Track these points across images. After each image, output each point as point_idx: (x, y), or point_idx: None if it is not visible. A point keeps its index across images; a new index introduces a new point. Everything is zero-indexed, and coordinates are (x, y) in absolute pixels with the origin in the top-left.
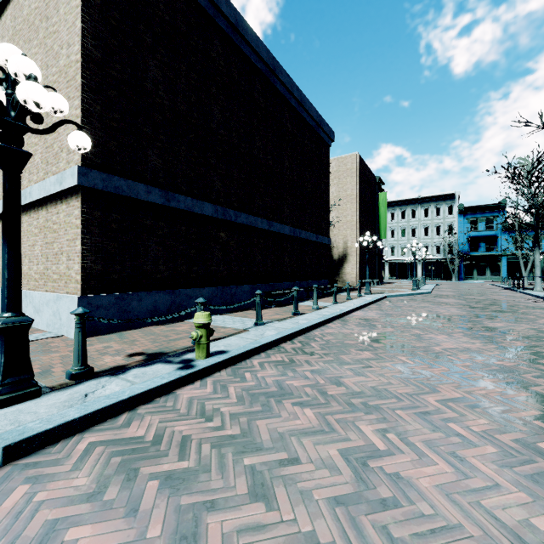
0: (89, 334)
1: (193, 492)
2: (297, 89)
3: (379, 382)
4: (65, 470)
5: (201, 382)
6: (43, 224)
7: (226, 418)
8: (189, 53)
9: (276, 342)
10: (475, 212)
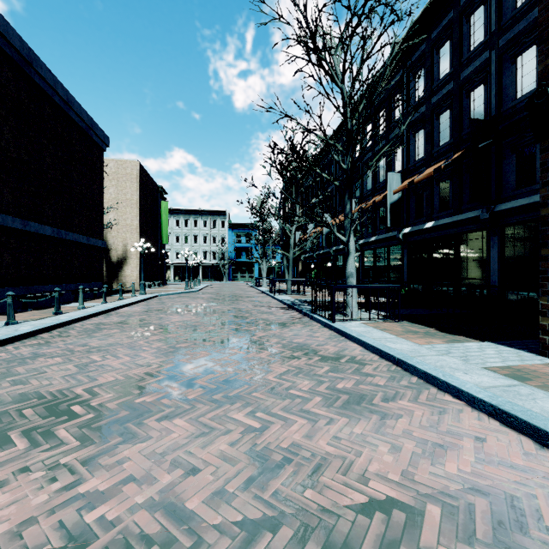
0: None
1: None
2: (63, 88)
3: (115, 341)
4: None
5: None
6: None
7: None
8: None
9: (33, 333)
10: (239, 228)
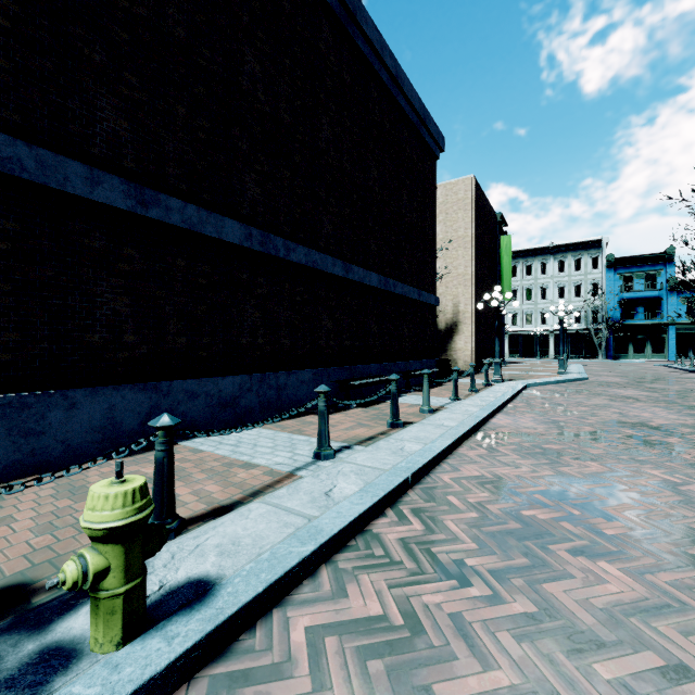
0: None
1: None
2: (391, 56)
3: None
4: None
5: None
6: None
7: None
8: None
9: (361, 520)
10: (630, 264)
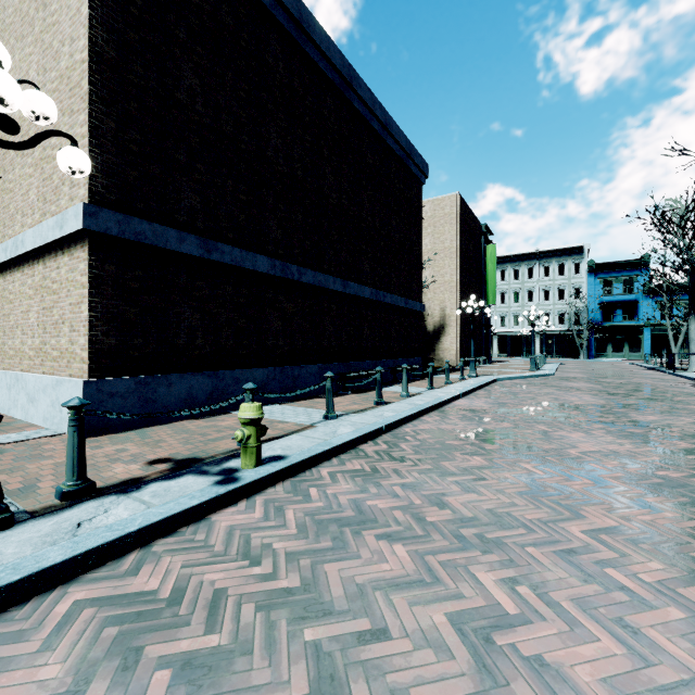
0: (99, 432)
1: (223, 692)
2: (381, 108)
3: (498, 502)
4: (29, 650)
5: (247, 503)
6: (40, 283)
7: (280, 560)
8: (236, 56)
9: (353, 442)
10: (609, 270)
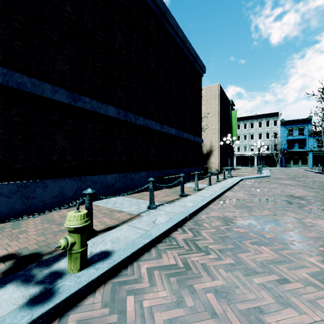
0: None
1: None
2: (181, 31)
3: None
4: None
5: None
6: None
7: None
8: None
9: (167, 232)
10: (291, 124)
